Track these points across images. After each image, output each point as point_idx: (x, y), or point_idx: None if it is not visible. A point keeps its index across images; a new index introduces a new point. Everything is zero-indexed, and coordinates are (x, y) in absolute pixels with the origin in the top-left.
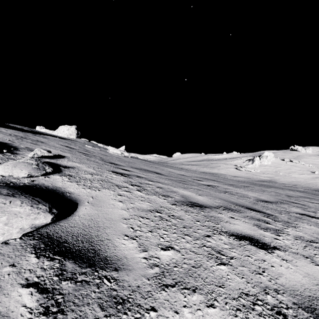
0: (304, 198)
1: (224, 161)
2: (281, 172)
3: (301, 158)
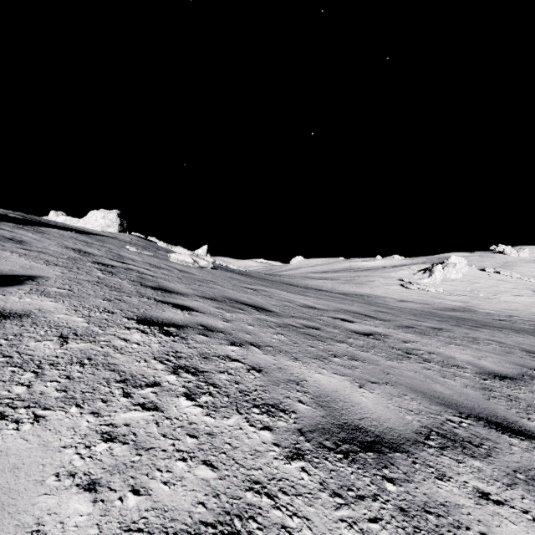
0: None
1: (379, 272)
2: (481, 291)
3: (512, 267)
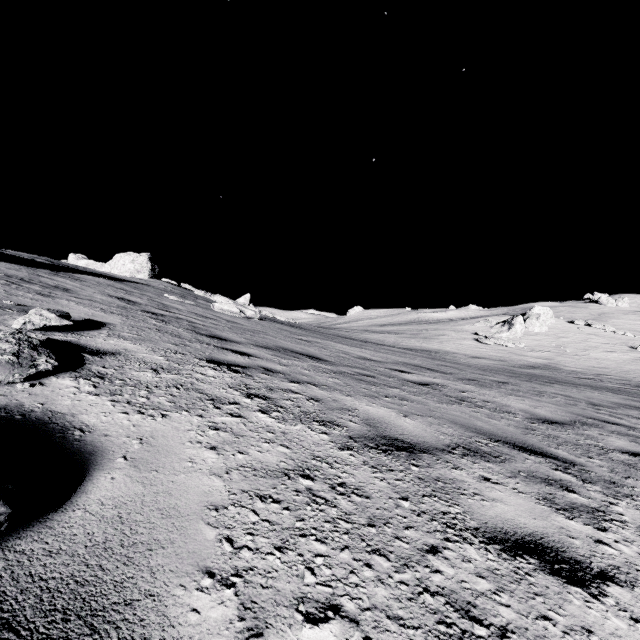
0: (627, 408)
1: (451, 325)
2: (568, 347)
3: (607, 319)
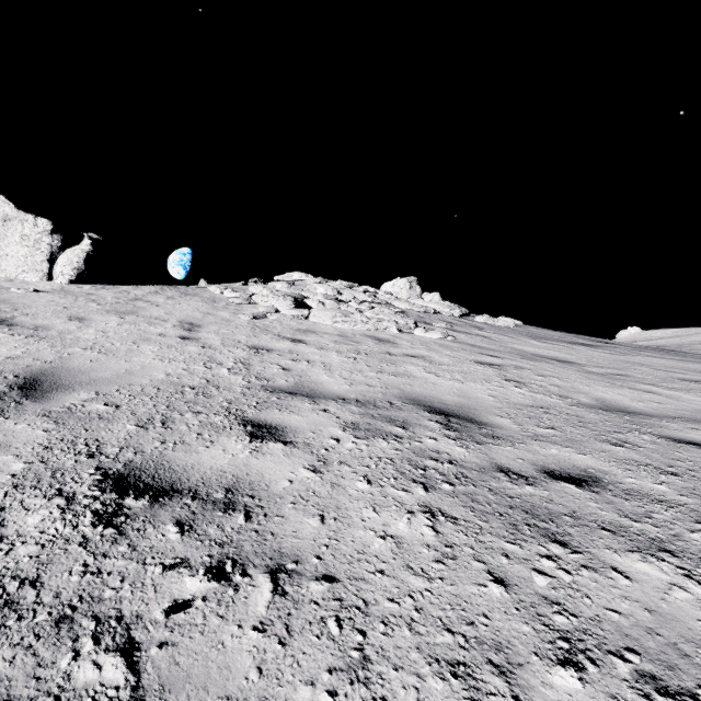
0: None
1: None
2: None
3: None
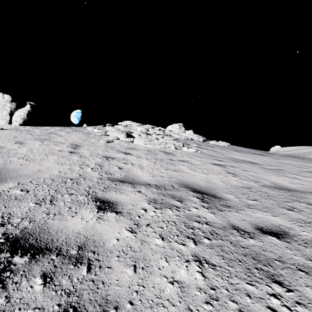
0: None
1: None
2: None
3: None
